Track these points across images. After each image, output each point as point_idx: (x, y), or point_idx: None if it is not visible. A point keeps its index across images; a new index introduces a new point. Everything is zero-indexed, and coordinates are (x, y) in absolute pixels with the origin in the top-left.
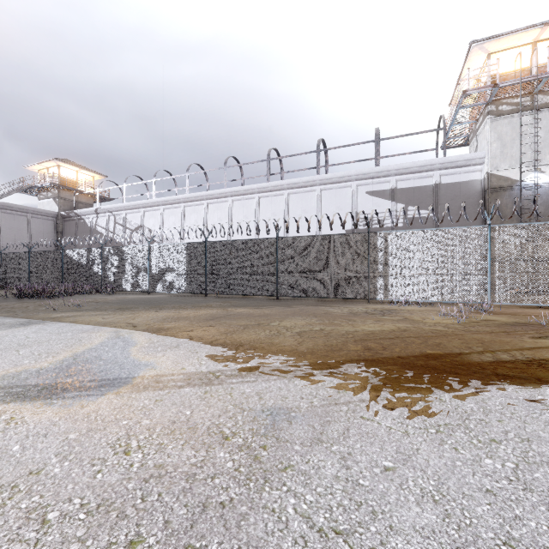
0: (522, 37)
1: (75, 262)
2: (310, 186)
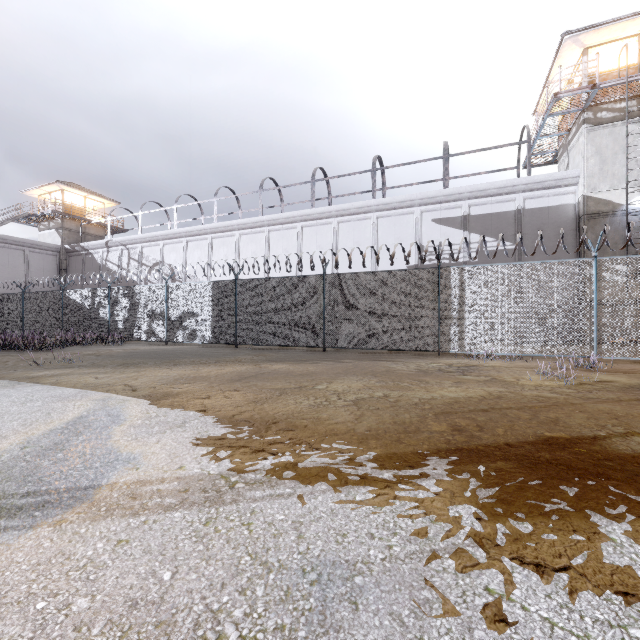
0: (627, 26)
1: (77, 306)
2: (364, 213)
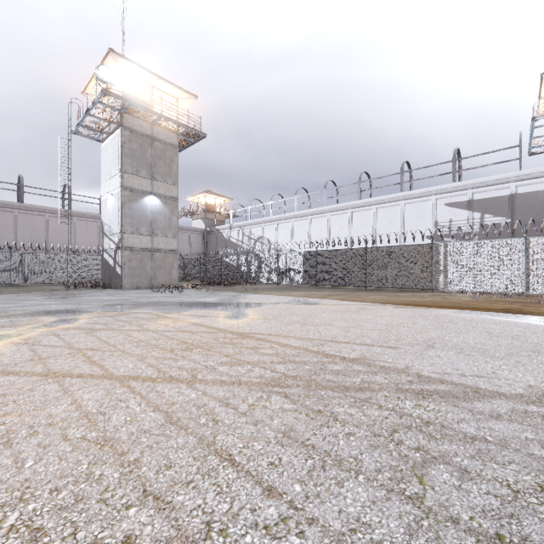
0: None
1: (229, 264)
2: (395, 201)
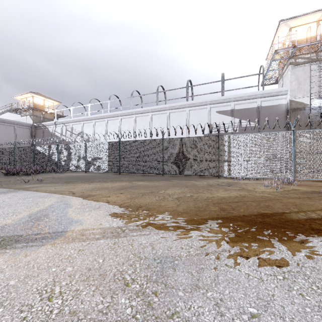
0: (311, 17)
1: (41, 154)
2: (183, 108)
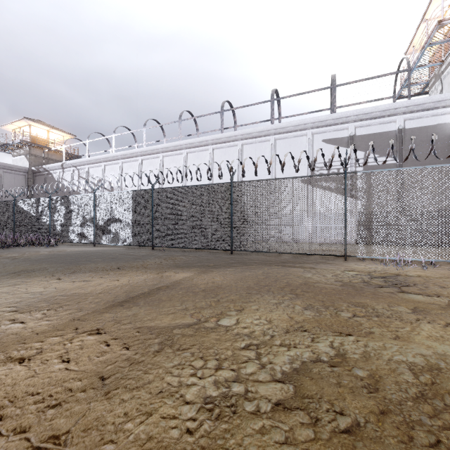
0: None
1: (25, 213)
2: (264, 136)
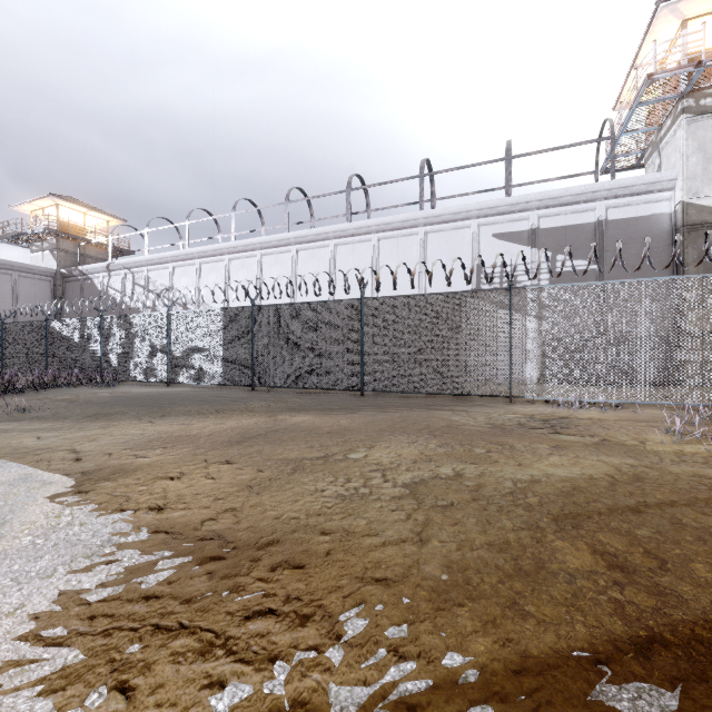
0: None
1: (64, 339)
2: (410, 227)
